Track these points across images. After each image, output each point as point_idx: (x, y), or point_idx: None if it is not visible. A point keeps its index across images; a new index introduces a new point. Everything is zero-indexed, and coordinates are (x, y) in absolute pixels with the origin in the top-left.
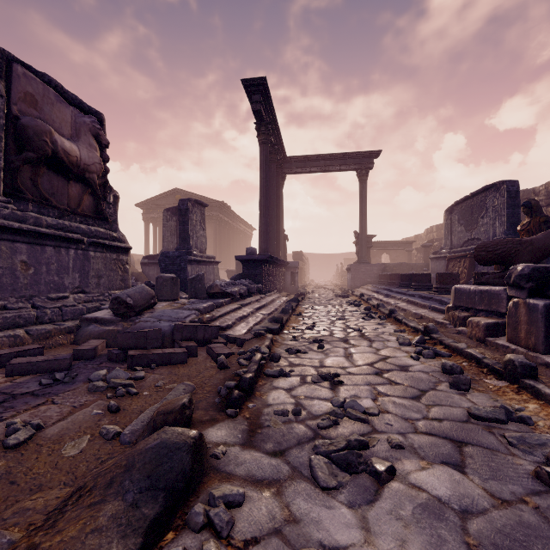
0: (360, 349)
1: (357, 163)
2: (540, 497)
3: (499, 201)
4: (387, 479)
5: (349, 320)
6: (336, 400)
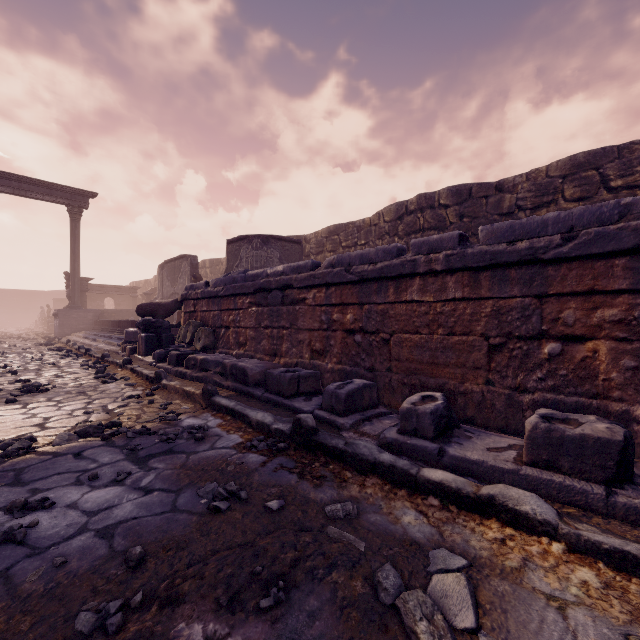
0: (50, 371)
1: (68, 198)
2: (99, 385)
3: (188, 269)
4: (45, 391)
5: (47, 360)
6: (26, 384)
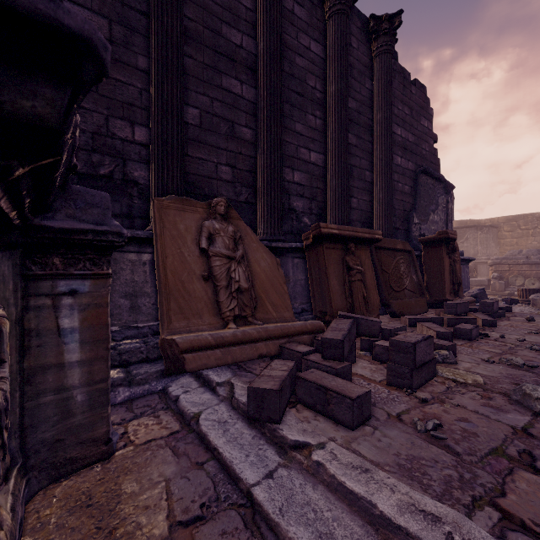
0: None
1: None
2: None
3: None
4: None
5: None
6: None
